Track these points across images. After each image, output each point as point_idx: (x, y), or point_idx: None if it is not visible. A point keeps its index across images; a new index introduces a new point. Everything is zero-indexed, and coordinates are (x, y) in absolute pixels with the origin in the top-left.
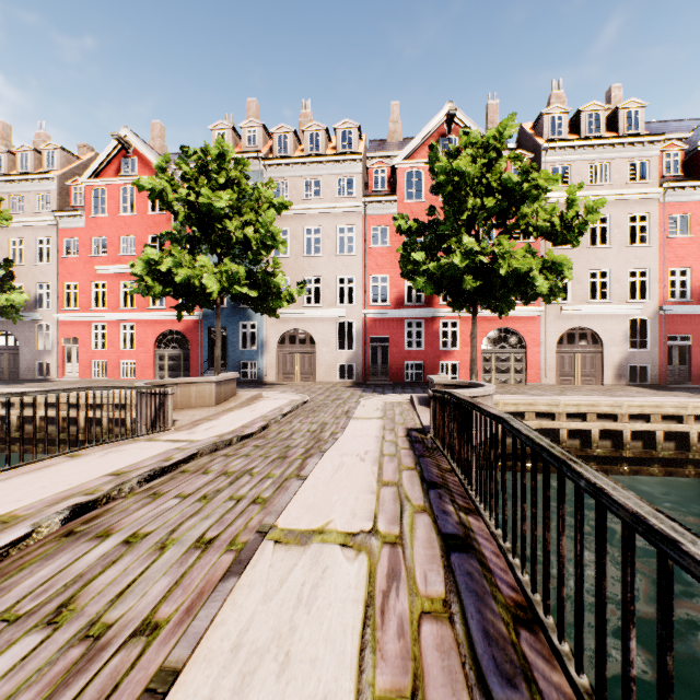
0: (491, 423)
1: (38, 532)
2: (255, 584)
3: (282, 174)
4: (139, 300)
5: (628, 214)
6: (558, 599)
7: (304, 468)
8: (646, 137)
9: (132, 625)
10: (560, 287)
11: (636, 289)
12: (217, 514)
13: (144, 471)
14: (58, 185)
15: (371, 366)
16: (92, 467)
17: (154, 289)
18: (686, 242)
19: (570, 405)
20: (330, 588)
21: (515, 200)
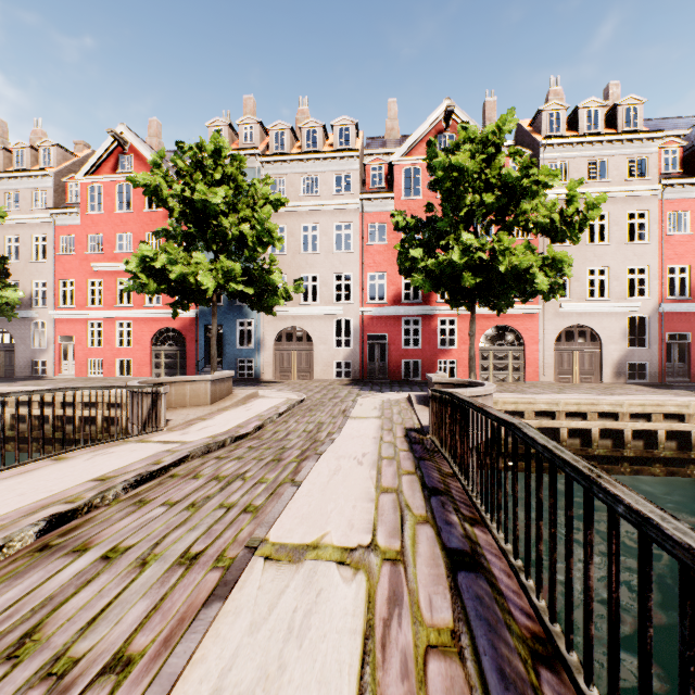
0: (499, 429)
1: (10, 546)
2: (241, 610)
3: (279, 171)
4: (135, 297)
5: (627, 211)
6: (585, 637)
7: (299, 472)
8: (645, 133)
9: (102, 659)
10: (560, 284)
11: (634, 286)
12: (204, 525)
13: (131, 477)
14: (54, 182)
15: (368, 364)
16: (77, 471)
17: (149, 286)
18: (685, 239)
19: (570, 403)
20: (325, 616)
21: (515, 196)
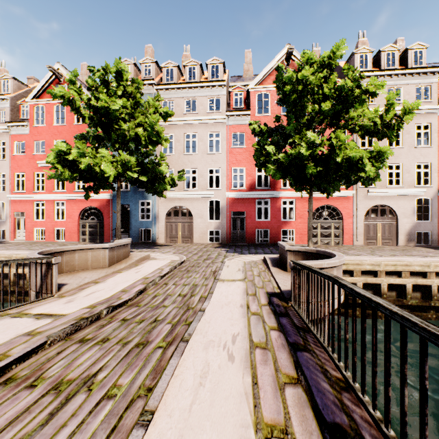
0: None
1: None
2: None
3: (169, 96)
4: (68, 185)
5: (415, 124)
6: None
7: (161, 371)
8: (429, 68)
9: None
10: (377, 173)
11: (421, 177)
12: None
13: None
14: (11, 104)
15: (232, 232)
16: None
17: (64, 174)
18: None
19: (389, 265)
20: None
21: (346, 104)
